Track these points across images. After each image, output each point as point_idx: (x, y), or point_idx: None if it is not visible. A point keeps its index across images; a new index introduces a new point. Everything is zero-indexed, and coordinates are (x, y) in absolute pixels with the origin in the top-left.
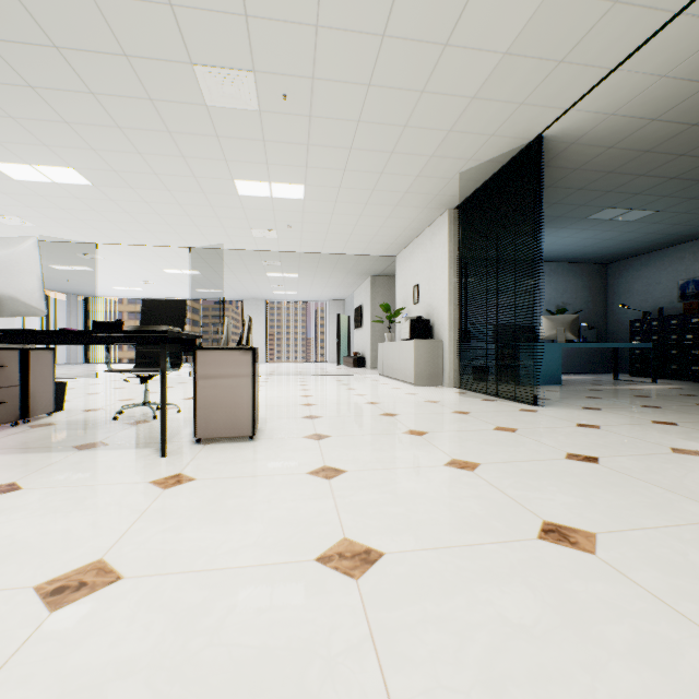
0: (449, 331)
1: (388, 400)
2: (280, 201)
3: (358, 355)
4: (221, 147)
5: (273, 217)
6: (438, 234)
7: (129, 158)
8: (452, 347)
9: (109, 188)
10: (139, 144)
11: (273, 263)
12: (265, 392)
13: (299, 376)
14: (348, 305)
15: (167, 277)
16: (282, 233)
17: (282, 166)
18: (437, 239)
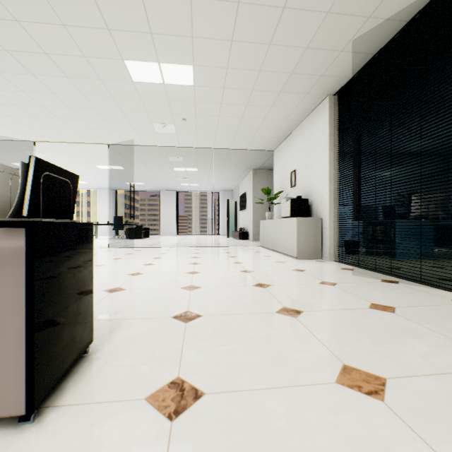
0: (329, 209)
1: (278, 280)
2: (172, 89)
3: (243, 230)
4: (97, 7)
5: (169, 110)
6: (317, 121)
7: (11, 30)
8: (332, 224)
9: (13, 75)
10: (10, 5)
11: (177, 159)
12: (156, 266)
13: (196, 247)
14: (235, 193)
15: (101, 172)
16: (179, 127)
17: (167, 37)
18: (315, 126)
